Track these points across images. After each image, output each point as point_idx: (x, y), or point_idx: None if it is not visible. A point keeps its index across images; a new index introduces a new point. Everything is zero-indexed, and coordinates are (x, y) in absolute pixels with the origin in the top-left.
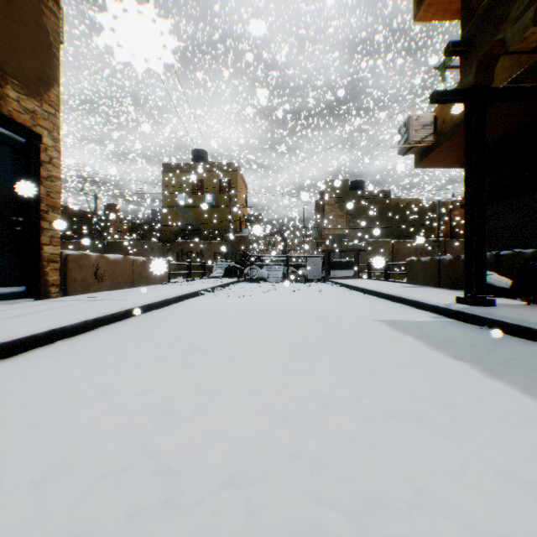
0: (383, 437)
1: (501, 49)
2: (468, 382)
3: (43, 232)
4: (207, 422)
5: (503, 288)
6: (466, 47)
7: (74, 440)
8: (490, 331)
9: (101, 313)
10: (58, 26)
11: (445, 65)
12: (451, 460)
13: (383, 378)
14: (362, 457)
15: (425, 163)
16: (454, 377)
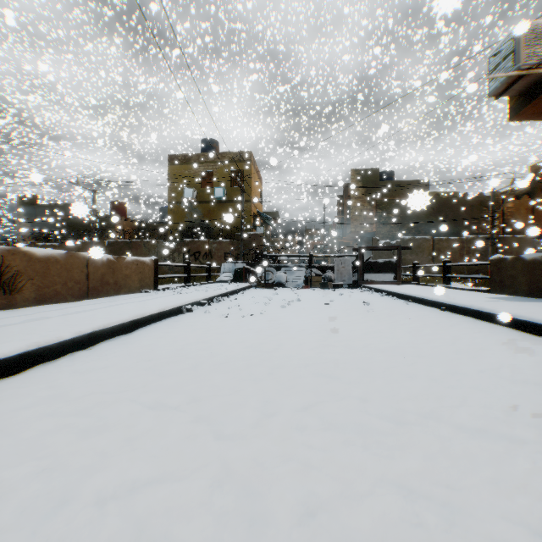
0: None
1: None
2: None
3: None
4: None
5: None
6: None
7: None
8: None
9: None
10: None
11: None
12: None
13: None
14: None
15: (532, 108)
16: None
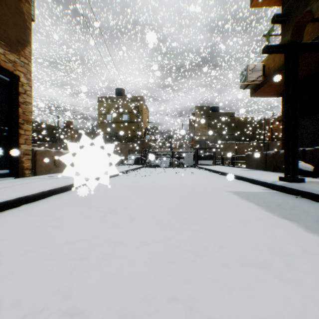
0: (239, 282)
1: (308, 17)
2: (295, 236)
3: (20, 136)
4: (110, 267)
5: (307, 171)
6: (285, 17)
7: (11, 282)
8: (302, 198)
9: (53, 186)
10: (30, 9)
11: (270, 33)
12: (294, 303)
13: (236, 233)
14: (224, 300)
15: (257, 94)
16: (284, 232)
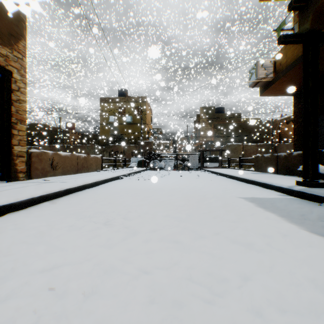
0: None
1: None
2: None
3: (13, 137)
4: (94, 314)
5: None
6: (304, 3)
7: None
8: None
9: (44, 192)
10: None
11: (281, 27)
12: None
13: (260, 255)
14: None
15: (267, 92)
16: (322, 253)
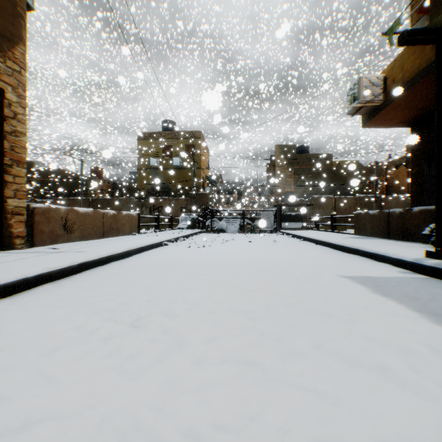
0: None
1: None
2: None
3: (6, 186)
4: None
5: None
6: None
7: None
8: None
9: (45, 269)
10: None
11: (393, 29)
12: None
13: (407, 395)
14: None
15: (373, 122)
16: None
